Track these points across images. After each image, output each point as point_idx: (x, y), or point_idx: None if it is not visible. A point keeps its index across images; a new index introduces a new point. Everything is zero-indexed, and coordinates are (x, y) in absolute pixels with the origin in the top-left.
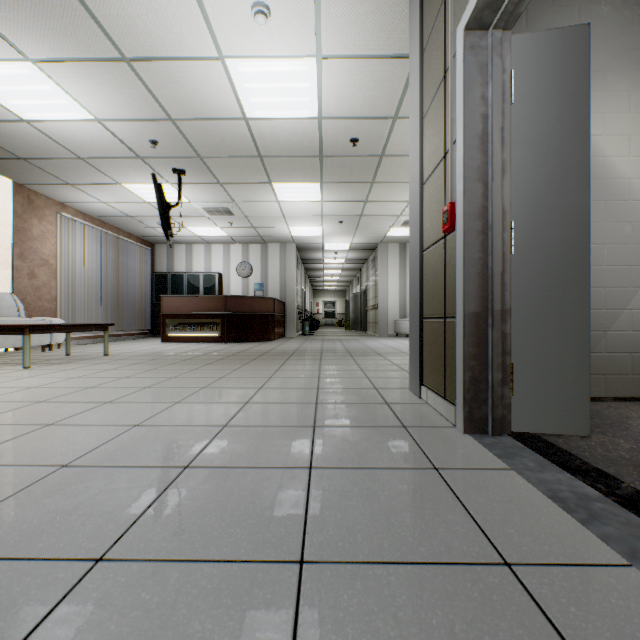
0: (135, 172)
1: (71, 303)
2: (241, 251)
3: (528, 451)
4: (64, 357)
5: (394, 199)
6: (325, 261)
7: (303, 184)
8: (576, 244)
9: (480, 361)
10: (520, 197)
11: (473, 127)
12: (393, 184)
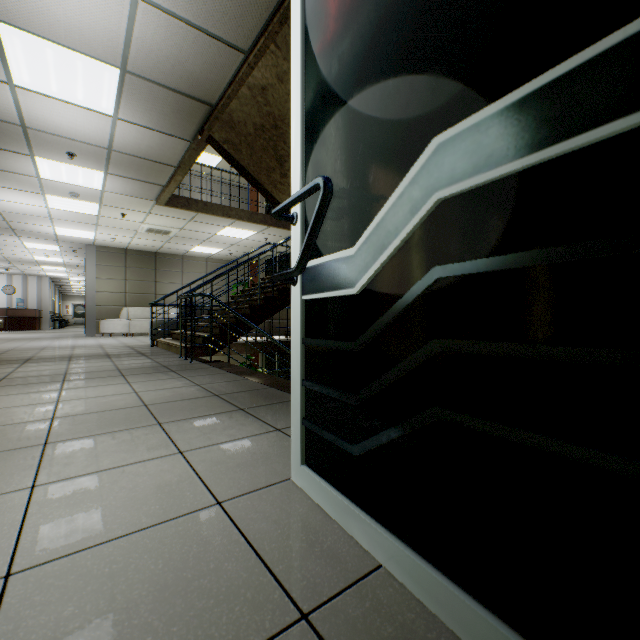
0: None
1: None
2: (7, 278)
3: None
4: None
5: None
6: (72, 283)
7: (57, 267)
8: None
9: None
10: None
11: None
12: None
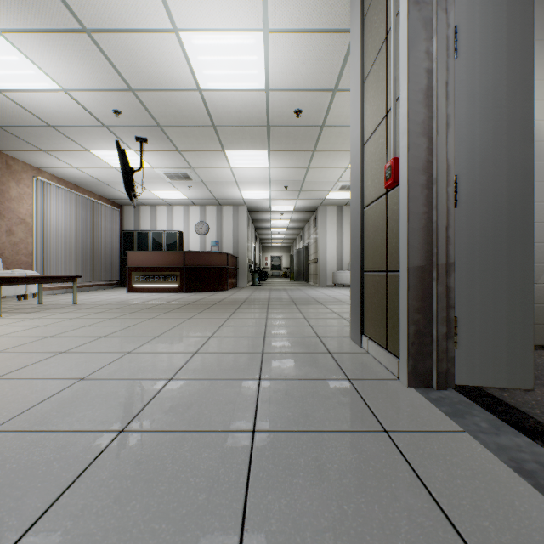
0: (102, 140)
1: (46, 257)
2: (199, 212)
3: (477, 408)
4: (36, 306)
5: (333, 166)
6: (272, 221)
7: (253, 152)
8: (520, 198)
9: (424, 315)
10: (464, 152)
11: (417, 82)
12: (332, 152)
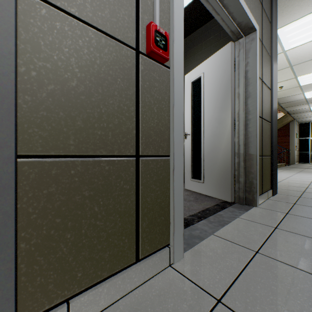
0: None
1: None
2: None
3: None
4: None
5: None
6: None
7: None
8: None
9: None
10: None
11: None
12: None
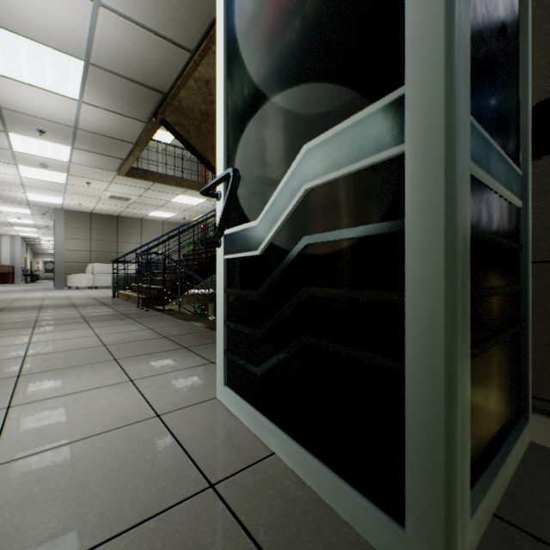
0: None
1: None
2: None
3: None
4: None
5: None
6: (43, 242)
7: (29, 228)
8: None
9: None
10: None
11: None
12: None
